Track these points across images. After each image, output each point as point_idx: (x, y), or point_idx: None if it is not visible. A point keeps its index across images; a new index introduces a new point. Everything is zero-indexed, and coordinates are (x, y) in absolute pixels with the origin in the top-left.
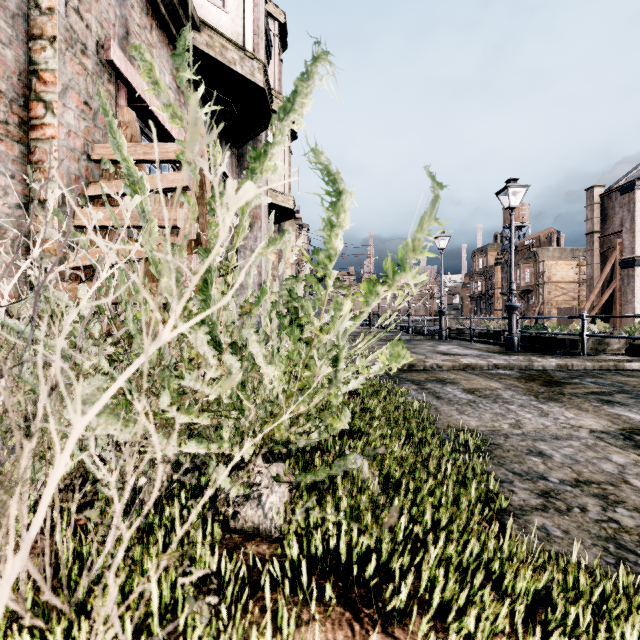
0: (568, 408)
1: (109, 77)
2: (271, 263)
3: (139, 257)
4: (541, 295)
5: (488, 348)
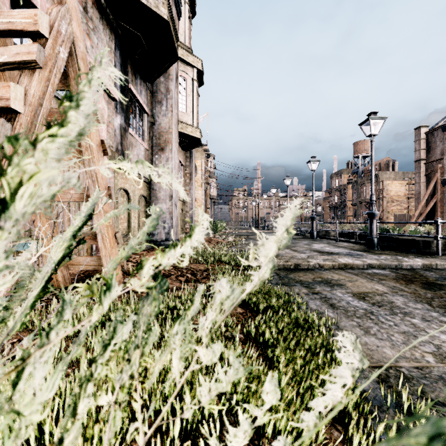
0: None
1: None
2: None
3: None
4: (381, 205)
5: (352, 246)
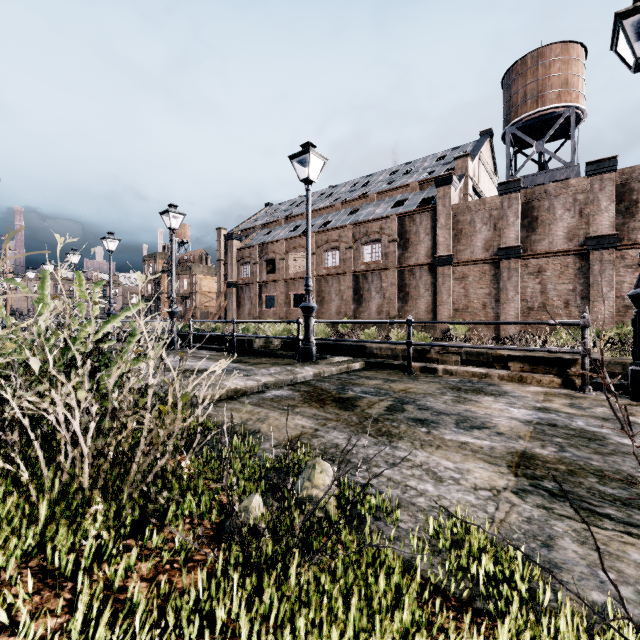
0: None
1: None
2: None
3: None
4: (195, 301)
5: None
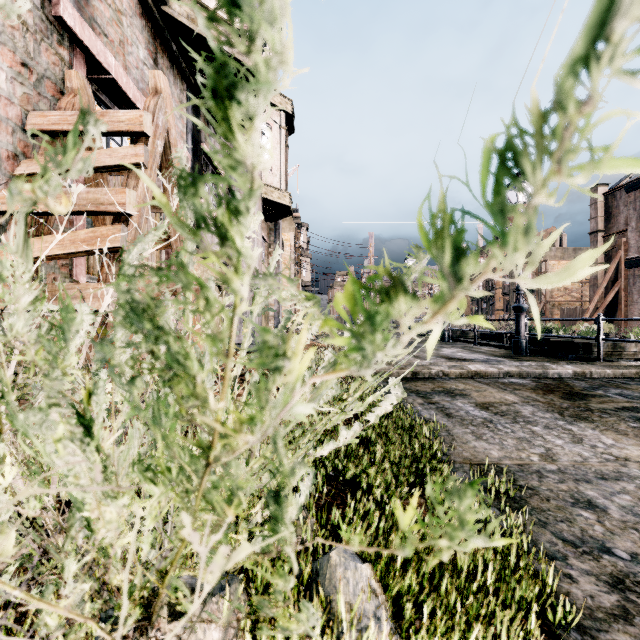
0: (603, 430)
1: (60, 39)
2: (194, 249)
3: (75, 250)
4: (543, 295)
5: (494, 351)
